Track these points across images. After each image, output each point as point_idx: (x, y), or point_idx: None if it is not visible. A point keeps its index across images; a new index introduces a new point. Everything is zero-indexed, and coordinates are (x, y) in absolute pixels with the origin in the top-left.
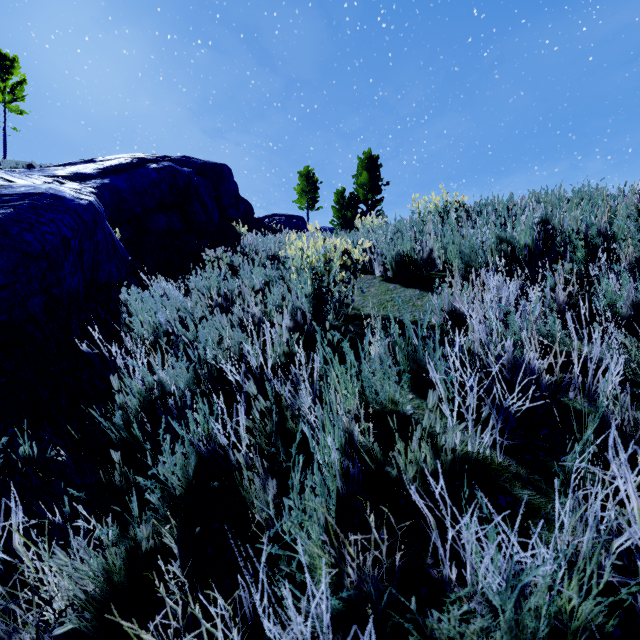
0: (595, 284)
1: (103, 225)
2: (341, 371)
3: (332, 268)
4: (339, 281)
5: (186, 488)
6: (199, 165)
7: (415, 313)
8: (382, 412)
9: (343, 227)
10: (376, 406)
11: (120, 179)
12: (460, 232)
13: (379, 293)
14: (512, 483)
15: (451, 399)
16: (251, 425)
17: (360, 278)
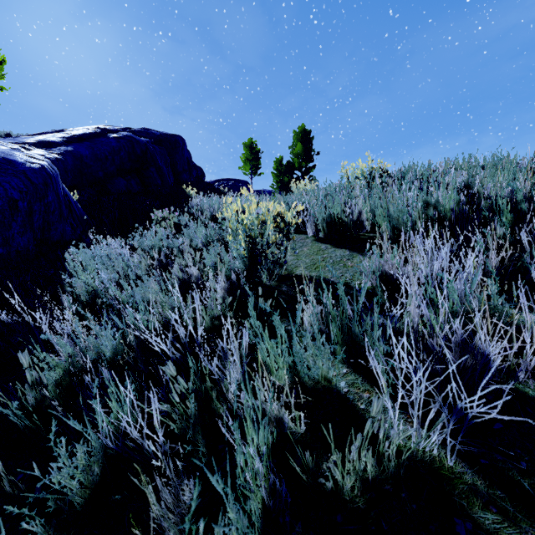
0: (529, 250)
1: (55, 187)
2: (271, 345)
3: (266, 231)
4: (273, 243)
5: (90, 491)
6: (156, 136)
7: (346, 274)
8: (314, 389)
9: (281, 190)
10: (308, 381)
11: (83, 146)
12: (385, 196)
13: (311, 253)
14: (470, 500)
15: (388, 375)
16: (170, 410)
17: (293, 239)
